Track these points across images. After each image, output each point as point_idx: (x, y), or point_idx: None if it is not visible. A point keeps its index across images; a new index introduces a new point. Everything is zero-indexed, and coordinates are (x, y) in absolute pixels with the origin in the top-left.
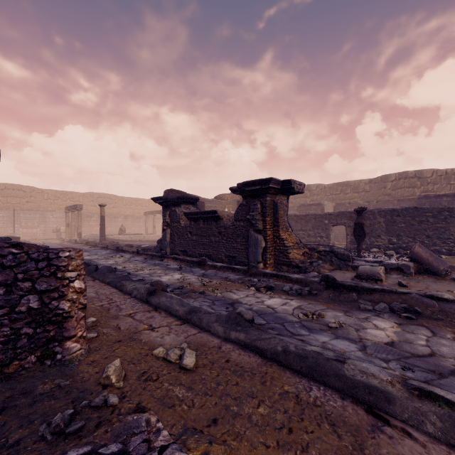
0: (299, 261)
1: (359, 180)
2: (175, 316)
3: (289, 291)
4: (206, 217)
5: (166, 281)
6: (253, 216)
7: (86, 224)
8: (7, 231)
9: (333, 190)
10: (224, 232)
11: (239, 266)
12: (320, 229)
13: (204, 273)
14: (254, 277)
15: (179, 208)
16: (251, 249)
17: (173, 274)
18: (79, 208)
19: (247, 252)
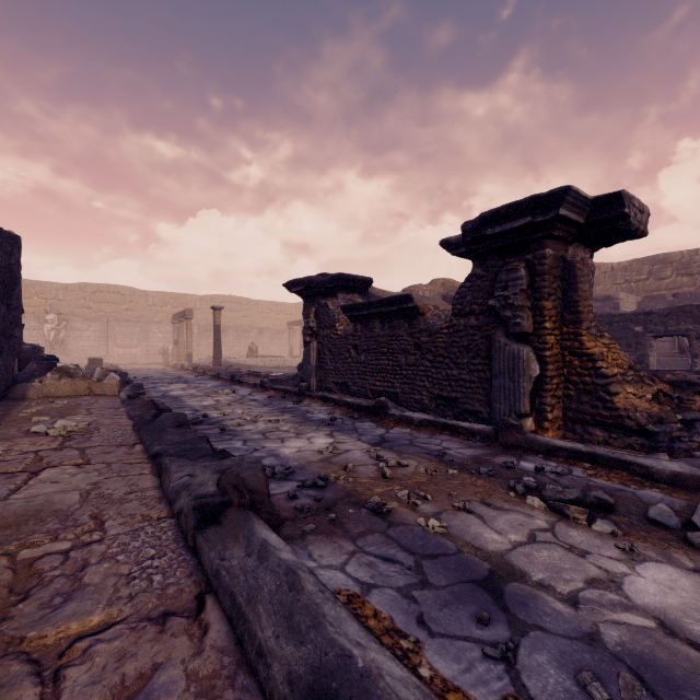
0: (647, 416)
1: (692, 249)
2: (255, 681)
3: (679, 525)
4: (387, 313)
5: (291, 455)
6: (506, 299)
7: (204, 341)
8: (99, 352)
9: (632, 272)
10: (427, 344)
11: (471, 424)
12: (622, 344)
13: (383, 436)
14: (518, 456)
15: (334, 300)
16: (499, 381)
17: (313, 436)
18: (189, 316)
19: (488, 389)
